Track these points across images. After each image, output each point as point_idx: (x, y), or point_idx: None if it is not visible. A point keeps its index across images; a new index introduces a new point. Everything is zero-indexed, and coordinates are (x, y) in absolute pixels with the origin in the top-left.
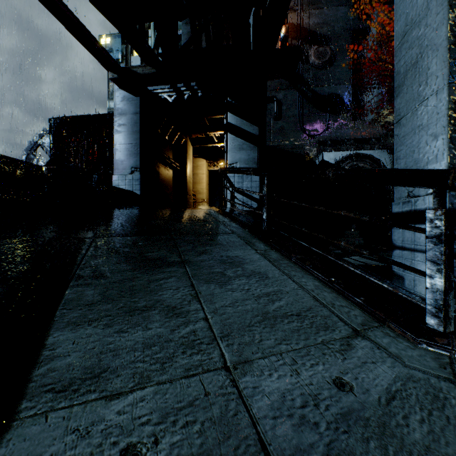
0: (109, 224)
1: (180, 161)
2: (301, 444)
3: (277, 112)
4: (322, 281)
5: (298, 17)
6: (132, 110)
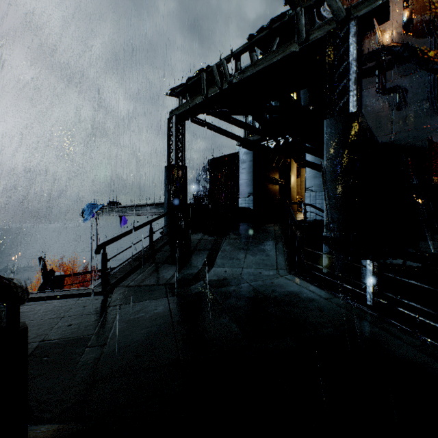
0: (230, 234)
1: (285, 177)
2: (246, 275)
3: (400, 101)
4: (286, 258)
5: None
6: (249, 159)
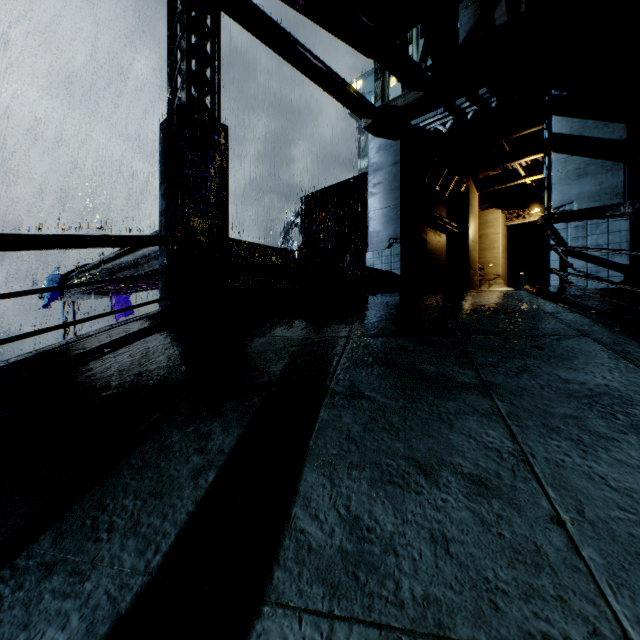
0: (365, 319)
1: (458, 219)
2: None
3: None
4: None
5: None
6: (390, 161)
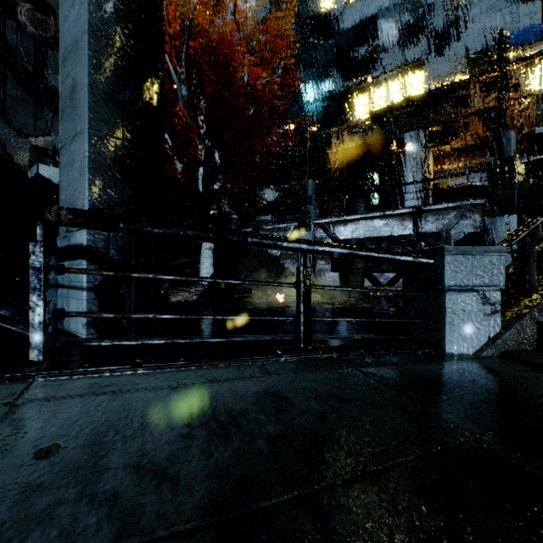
0: None
1: None
2: None
3: None
4: None
5: None
6: None
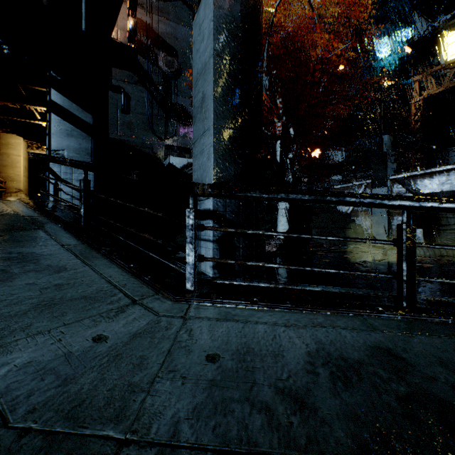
0: None
1: None
2: (36, 387)
3: (125, 105)
4: (124, 267)
5: (147, 17)
6: None
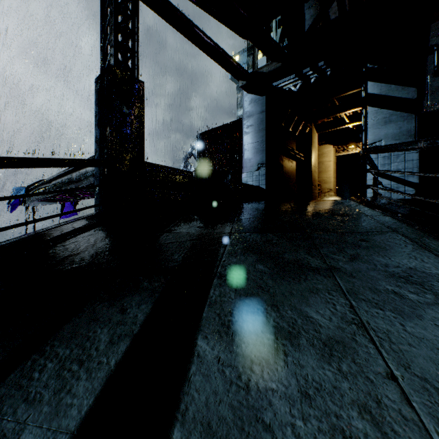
0: (242, 220)
1: (304, 151)
2: None
3: (438, 64)
4: None
5: None
6: (258, 110)
